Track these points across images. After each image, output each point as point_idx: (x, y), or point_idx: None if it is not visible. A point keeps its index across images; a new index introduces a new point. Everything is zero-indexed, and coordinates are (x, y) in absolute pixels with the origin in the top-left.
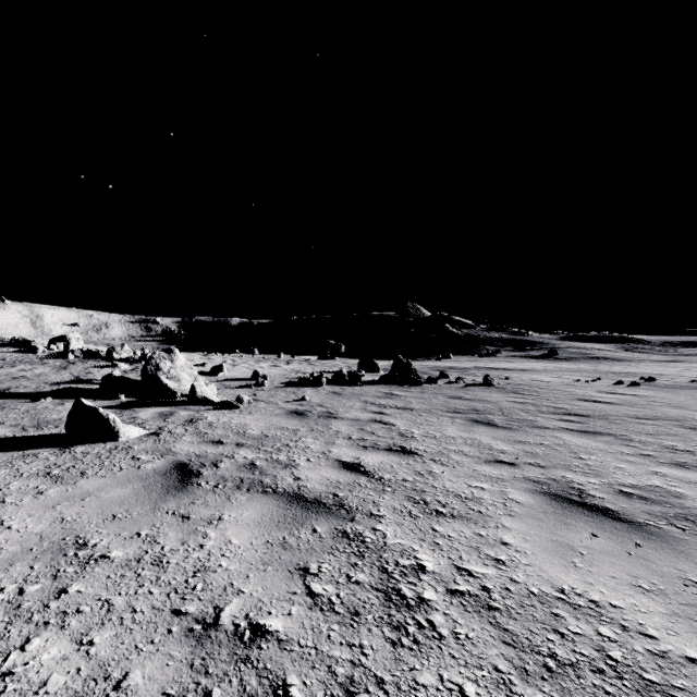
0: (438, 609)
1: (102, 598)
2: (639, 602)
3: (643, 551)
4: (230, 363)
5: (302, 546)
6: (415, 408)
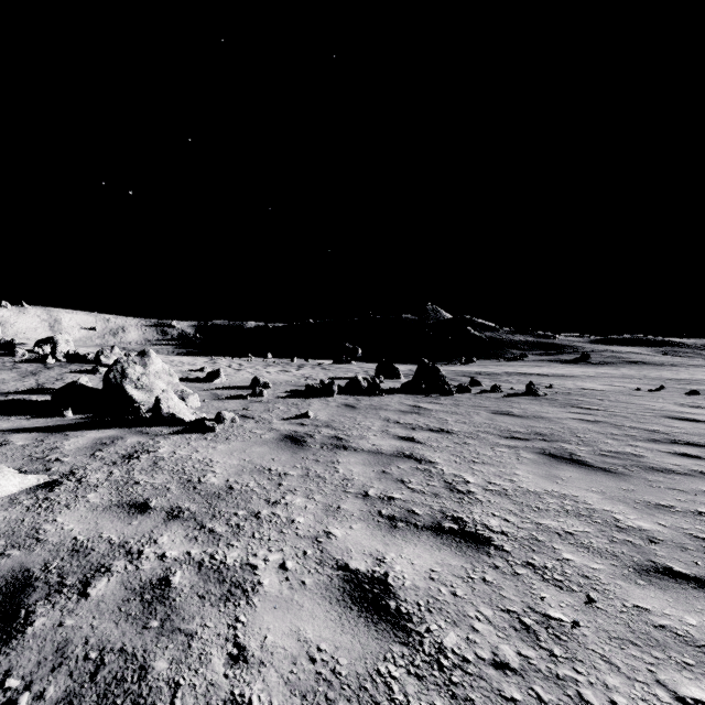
0: None
1: None
2: None
3: None
4: (235, 367)
5: None
6: (455, 431)
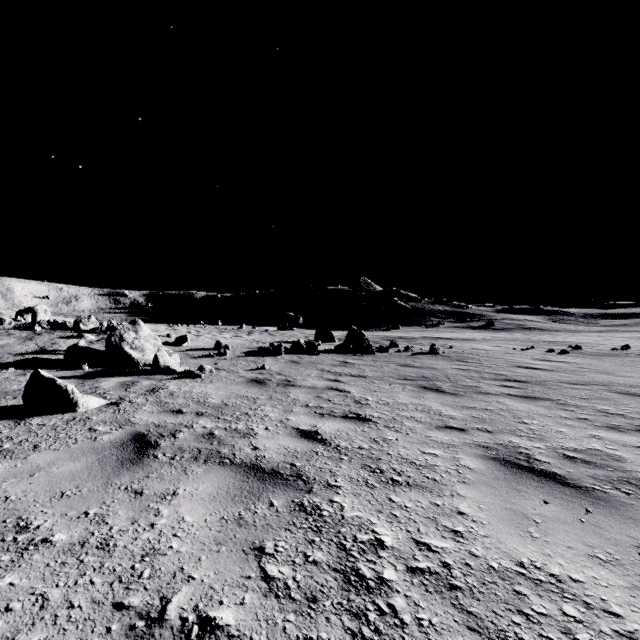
0: (399, 590)
1: (37, 591)
2: (599, 575)
3: (594, 518)
4: (194, 333)
5: (258, 522)
6: (368, 376)
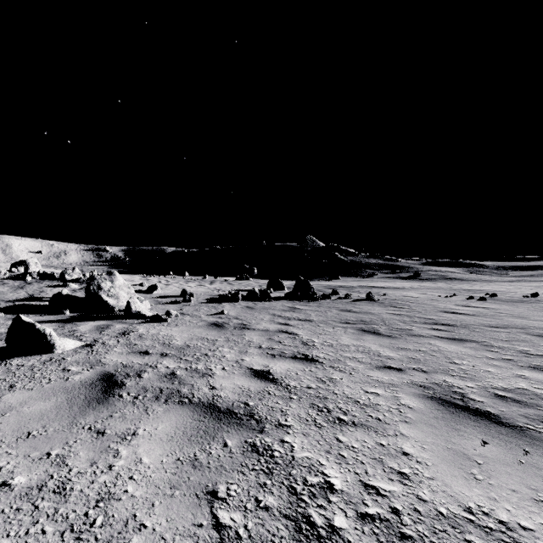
0: (350, 541)
1: None
2: None
3: (532, 459)
4: (164, 283)
5: (212, 463)
6: (314, 320)
